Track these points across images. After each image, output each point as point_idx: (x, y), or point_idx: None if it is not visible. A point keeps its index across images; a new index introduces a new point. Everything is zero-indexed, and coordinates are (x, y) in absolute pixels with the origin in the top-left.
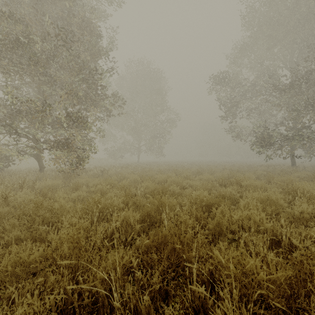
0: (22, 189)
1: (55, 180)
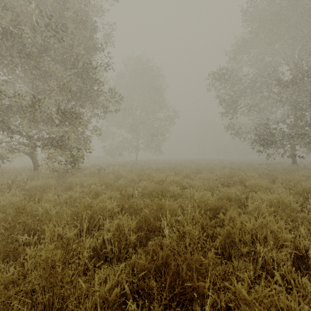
0: (11, 189)
1: (48, 180)
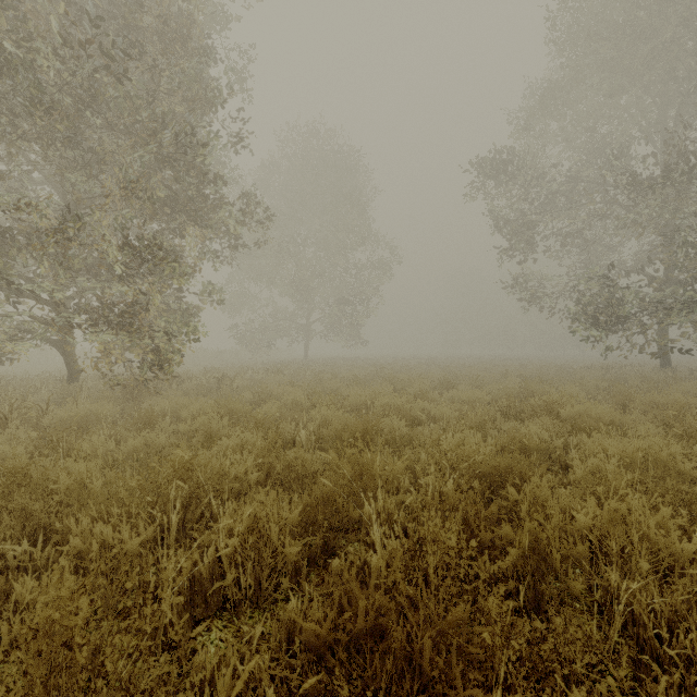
0: (8, 426)
1: (97, 404)
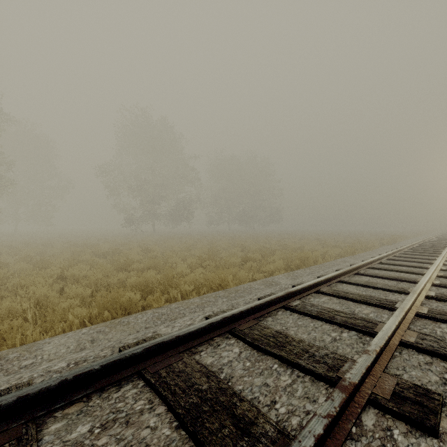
0: None
1: None
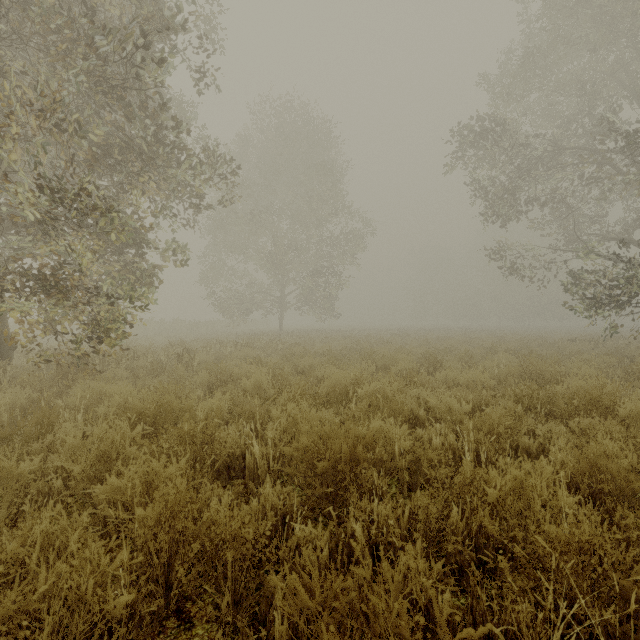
0: None
1: None
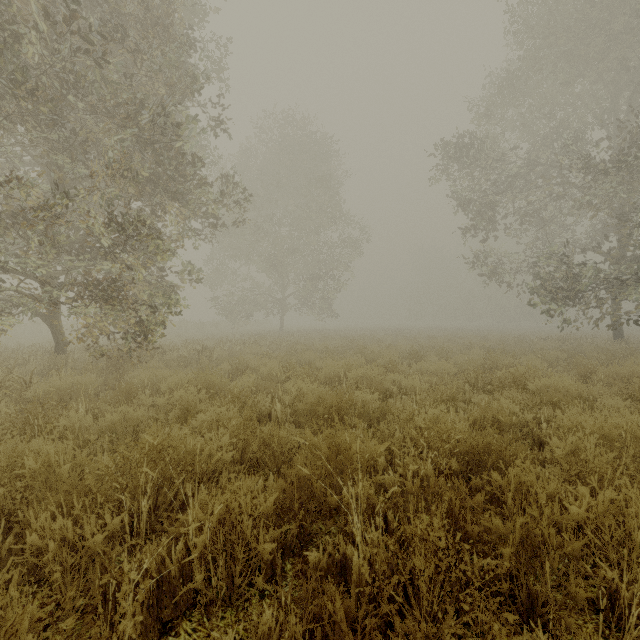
0: None
1: (79, 377)
